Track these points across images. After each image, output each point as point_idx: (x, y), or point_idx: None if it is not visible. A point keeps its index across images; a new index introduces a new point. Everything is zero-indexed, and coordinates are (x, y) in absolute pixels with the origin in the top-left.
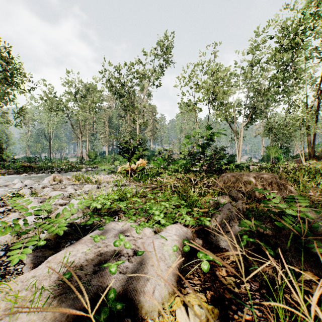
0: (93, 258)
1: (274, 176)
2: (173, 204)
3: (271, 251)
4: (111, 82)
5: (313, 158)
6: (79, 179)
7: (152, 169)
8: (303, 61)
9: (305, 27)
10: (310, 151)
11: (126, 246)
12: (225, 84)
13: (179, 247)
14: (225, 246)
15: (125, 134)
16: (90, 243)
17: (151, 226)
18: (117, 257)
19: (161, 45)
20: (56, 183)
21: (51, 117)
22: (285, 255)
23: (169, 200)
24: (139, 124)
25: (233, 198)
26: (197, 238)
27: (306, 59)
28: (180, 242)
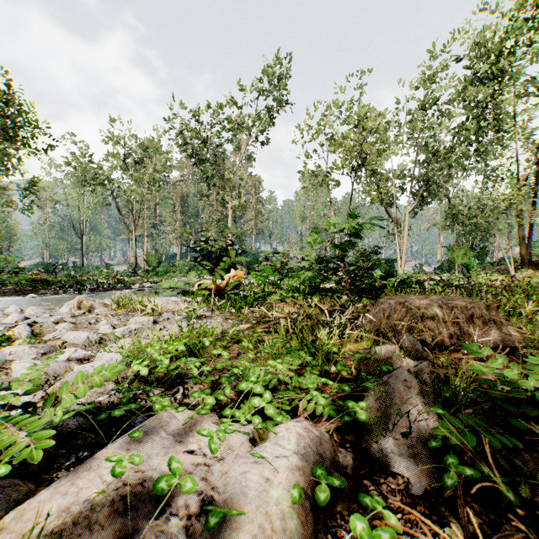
0: (106, 520)
1: (477, 305)
2: (291, 367)
3: (509, 490)
4: (186, 137)
5: (528, 265)
6: (125, 305)
7: (253, 285)
8: (510, 101)
9: (515, 43)
10: (523, 254)
11: (183, 489)
12: (381, 138)
13: (306, 489)
14: (401, 470)
15: (208, 224)
16: (109, 471)
17: (243, 431)
18: (161, 520)
19: (269, 74)
20: (82, 314)
21: (84, 196)
22: (535, 496)
23: (283, 359)
24: (233, 207)
25: (405, 351)
26: (343, 450)
27: (517, 96)
28: (308, 473)
